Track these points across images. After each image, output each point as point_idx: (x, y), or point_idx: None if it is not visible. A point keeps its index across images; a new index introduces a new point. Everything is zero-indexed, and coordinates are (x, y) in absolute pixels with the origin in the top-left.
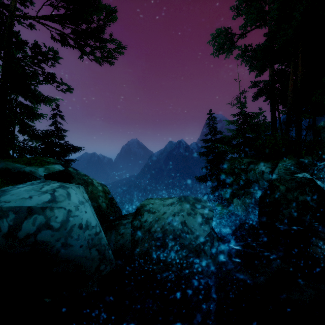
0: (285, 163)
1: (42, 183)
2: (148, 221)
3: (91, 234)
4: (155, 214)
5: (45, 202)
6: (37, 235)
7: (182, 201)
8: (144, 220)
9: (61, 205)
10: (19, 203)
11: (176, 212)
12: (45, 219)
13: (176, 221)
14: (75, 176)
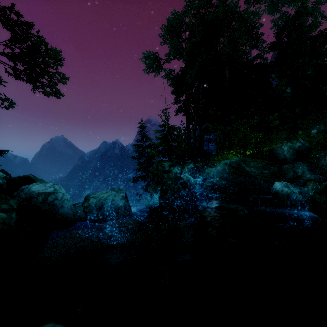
0: (188, 167)
1: (43, 183)
2: (93, 202)
3: (71, 204)
4: (97, 198)
5: (53, 190)
6: (53, 202)
7: (112, 190)
8: (91, 202)
9: (59, 191)
10: (44, 191)
11: (109, 195)
12: (55, 196)
13: (109, 199)
14: (36, 181)
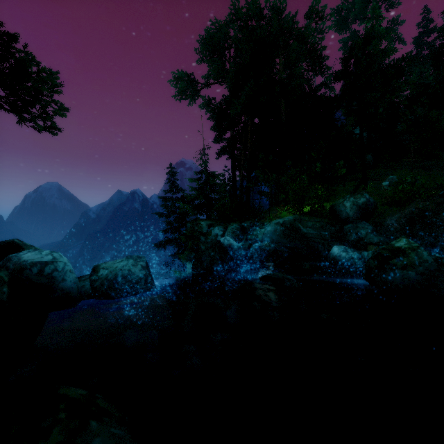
0: (233, 227)
1: (37, 251)
2: (104, 274)
3: (74, 276)
4: (110, 269)
5: (51, 259)
6: (52, 274)
7: (128, 258)
8: (101, 274)
9: (60, 260)
10: (40, 260)
11: (125, 264)
12: (54, 267)
13: (125, 269)
14: (24, 247)
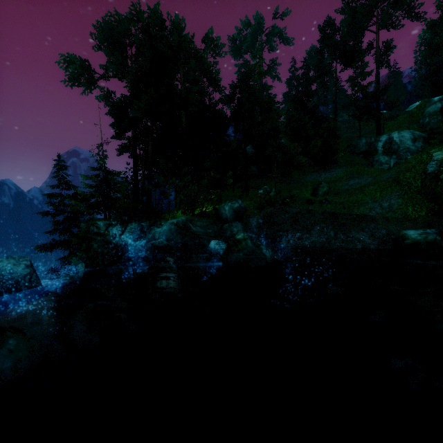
0: (132, 227)
1: None
2: None
3: None
4: None
5: None
6: None
7: (9, 258)
8: None
9: None
10: None
11: (4, 264)
12: None
13: (5, 269)
14: None
